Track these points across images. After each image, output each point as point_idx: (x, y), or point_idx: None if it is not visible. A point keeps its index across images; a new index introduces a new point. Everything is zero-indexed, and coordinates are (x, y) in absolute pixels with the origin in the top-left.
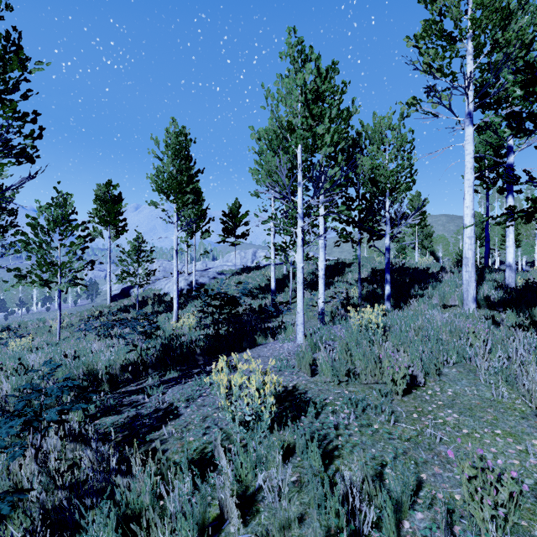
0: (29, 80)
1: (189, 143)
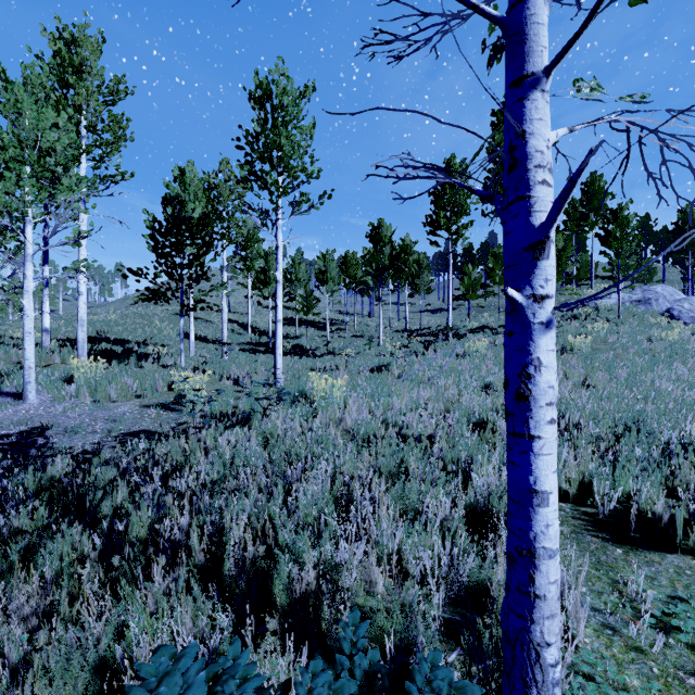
0: None
1: None
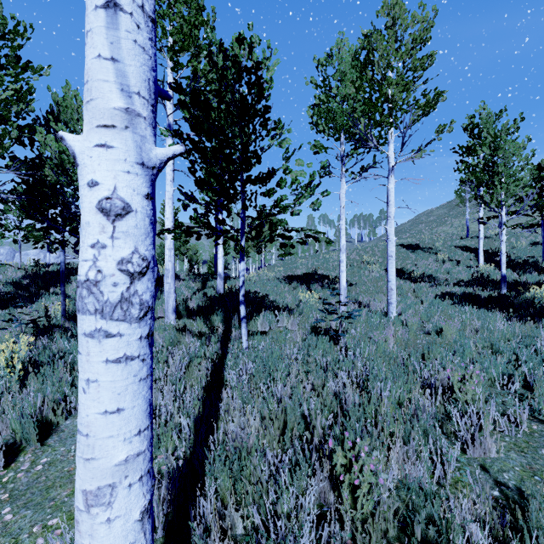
0: None
1: None
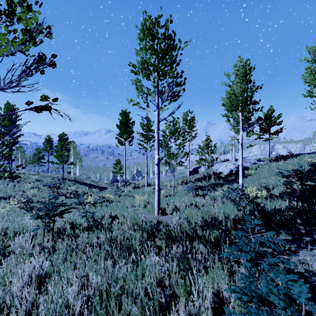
0: (182, 54)
1: (251, 69)
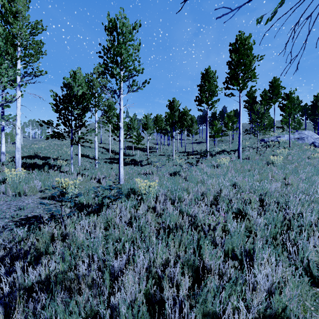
0: None
1: None
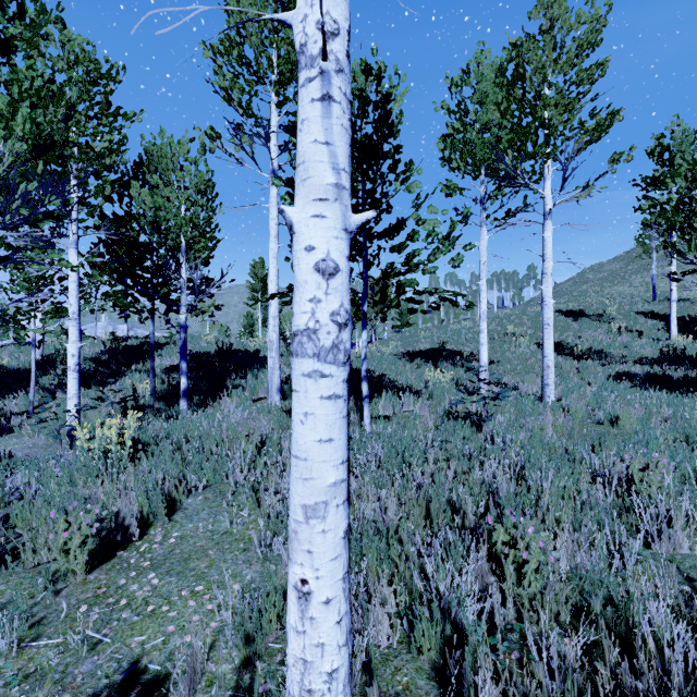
0: None
1: None
